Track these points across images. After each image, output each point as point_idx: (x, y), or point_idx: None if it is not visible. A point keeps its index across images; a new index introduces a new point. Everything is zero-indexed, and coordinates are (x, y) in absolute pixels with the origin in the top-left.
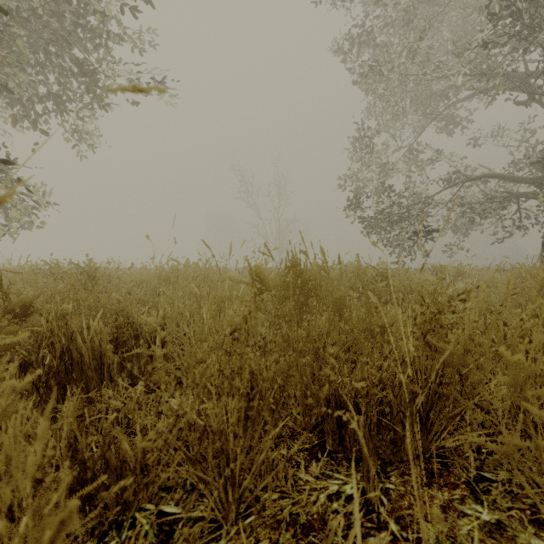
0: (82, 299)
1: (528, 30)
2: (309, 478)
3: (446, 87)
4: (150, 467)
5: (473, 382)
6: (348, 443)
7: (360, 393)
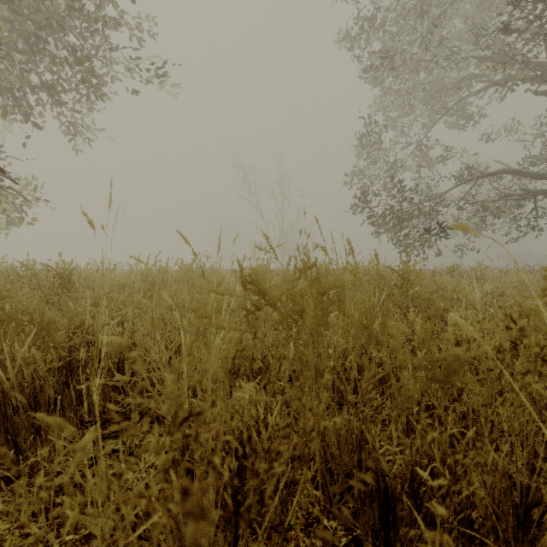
0: (22, 312)
1: None
2: None
3: (458, 80)
4: None
5: None
6: None
7: (419, 475)
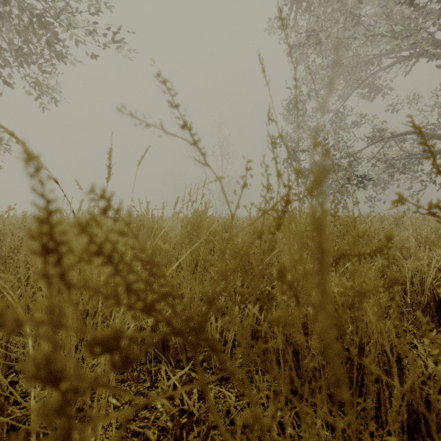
0: None
1: None
2: None
3: (370, 57)
4: None
5: None
6: None
7: None
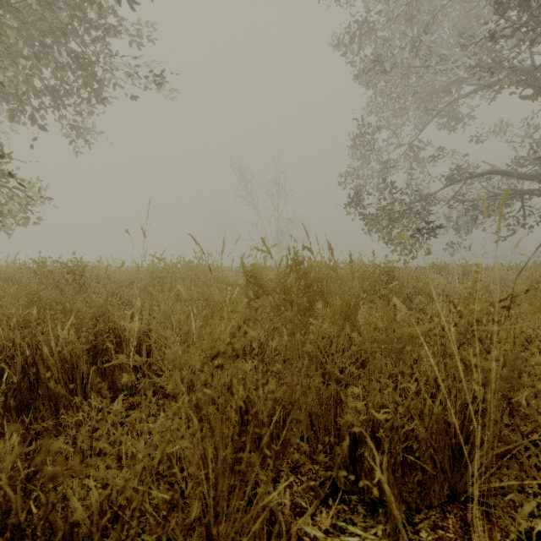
0: (56, 302)
1: (535, 20)
2: (317, 534)
3: (448, 82)
4: (109, 529)
5: (528, 414)
6: (363, 482)
7: (379, 422)
